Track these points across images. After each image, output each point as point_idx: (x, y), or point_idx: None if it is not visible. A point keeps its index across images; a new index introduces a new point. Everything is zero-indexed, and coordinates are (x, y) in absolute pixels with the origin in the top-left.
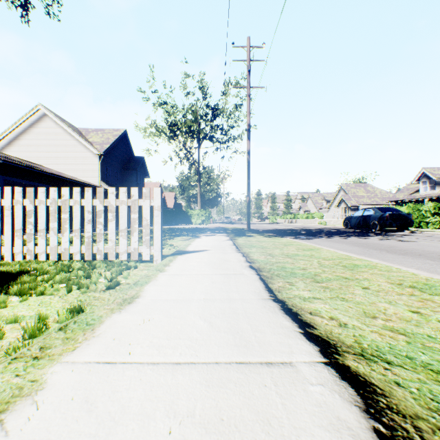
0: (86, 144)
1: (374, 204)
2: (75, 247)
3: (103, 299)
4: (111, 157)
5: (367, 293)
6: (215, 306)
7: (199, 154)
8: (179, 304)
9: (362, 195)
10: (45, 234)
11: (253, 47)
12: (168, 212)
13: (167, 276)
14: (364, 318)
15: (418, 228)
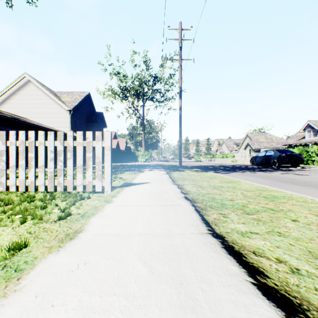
0: (59, 103)
1: (271, 147)
2: (40, 181)
3: (51, 231)
4: (78, 112)
5: (299, 226)
6: (155, 243)
7: (143, 110)
8: (120, 241)
9: (263, 141)
10: (15, 170)
11: (183, 30)
12: (120, 153)
13: (113, 207)
14: (314, 260)
15: (306, 165)
